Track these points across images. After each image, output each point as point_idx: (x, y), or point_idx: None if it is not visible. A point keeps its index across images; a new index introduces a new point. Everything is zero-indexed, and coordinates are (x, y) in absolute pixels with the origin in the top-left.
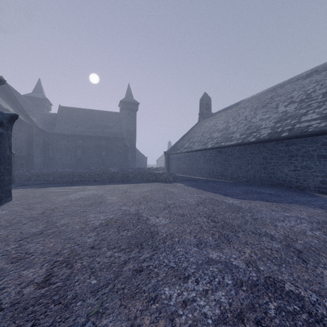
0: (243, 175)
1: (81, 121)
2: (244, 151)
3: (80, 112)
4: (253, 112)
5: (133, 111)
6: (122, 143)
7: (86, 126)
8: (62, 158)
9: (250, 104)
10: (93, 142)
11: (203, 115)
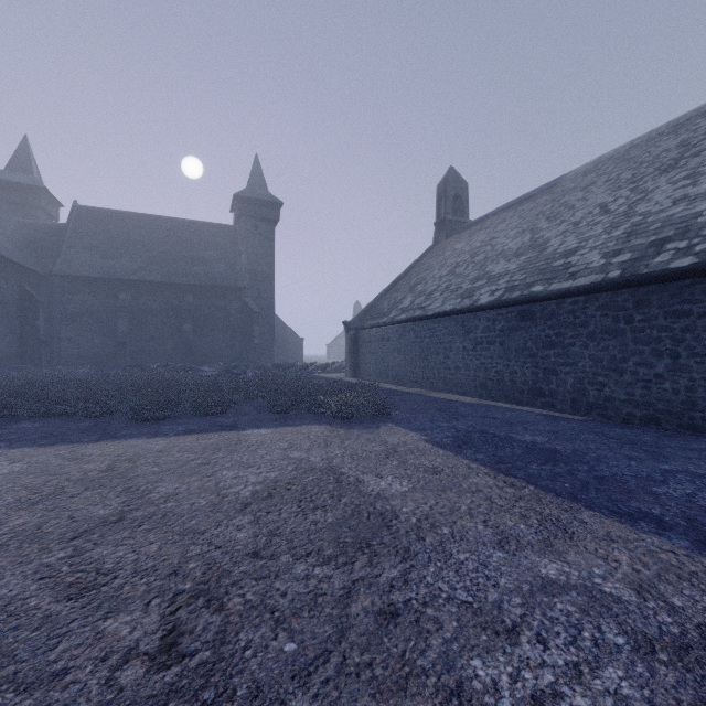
0: (630, 396)
1: (131, 244)
2: (635, 308)
3: (130, 221)
4: (627, 190)
5: (267, 223)
6: (239, 303)
7: (143, 257)
8: (77, 338)
9: (601, 176)
10: (161, 298)
11: (447, 225)
